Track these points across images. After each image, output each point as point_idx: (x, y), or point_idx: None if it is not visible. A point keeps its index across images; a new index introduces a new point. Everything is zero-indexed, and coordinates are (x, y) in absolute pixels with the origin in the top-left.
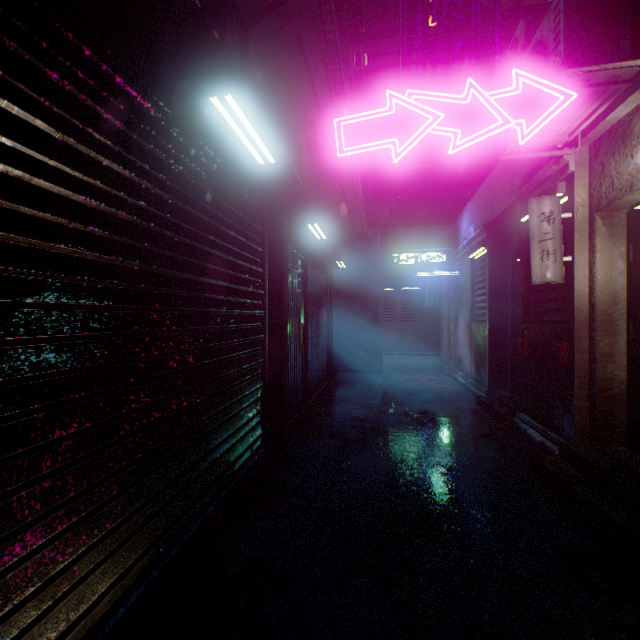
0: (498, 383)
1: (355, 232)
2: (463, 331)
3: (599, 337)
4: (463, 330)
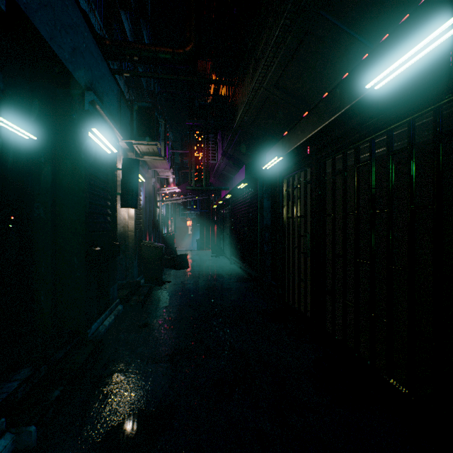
0: None
1: None
2: None
3: None
4: None
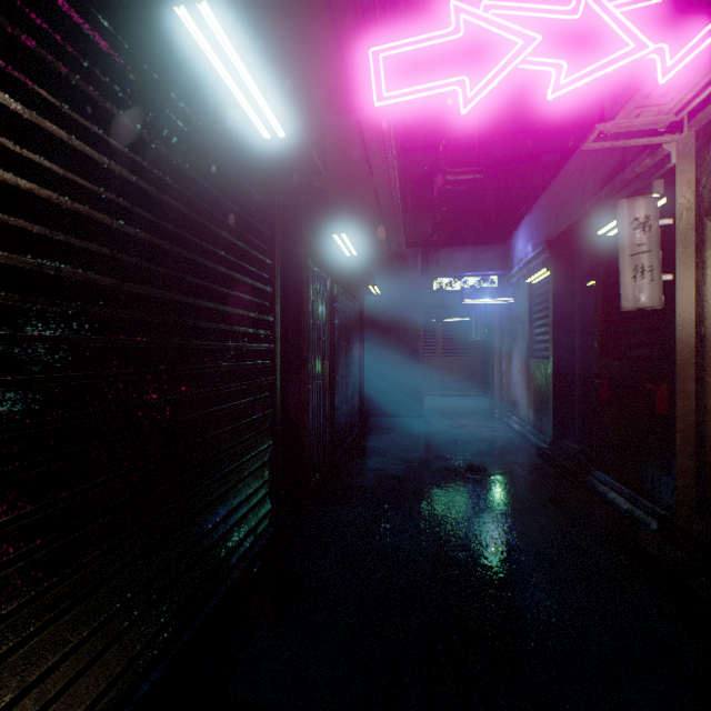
0: (564, 432)
1: (391, 252)
2: (518, 369)
3: (710, 378)
4: (518, 368)
